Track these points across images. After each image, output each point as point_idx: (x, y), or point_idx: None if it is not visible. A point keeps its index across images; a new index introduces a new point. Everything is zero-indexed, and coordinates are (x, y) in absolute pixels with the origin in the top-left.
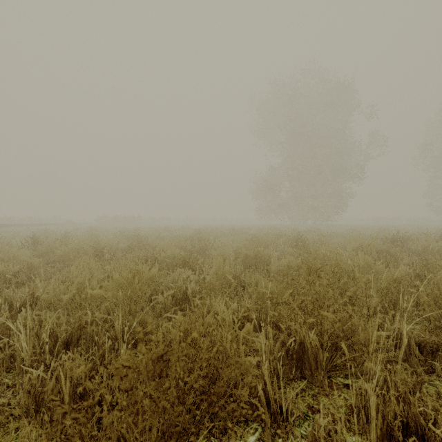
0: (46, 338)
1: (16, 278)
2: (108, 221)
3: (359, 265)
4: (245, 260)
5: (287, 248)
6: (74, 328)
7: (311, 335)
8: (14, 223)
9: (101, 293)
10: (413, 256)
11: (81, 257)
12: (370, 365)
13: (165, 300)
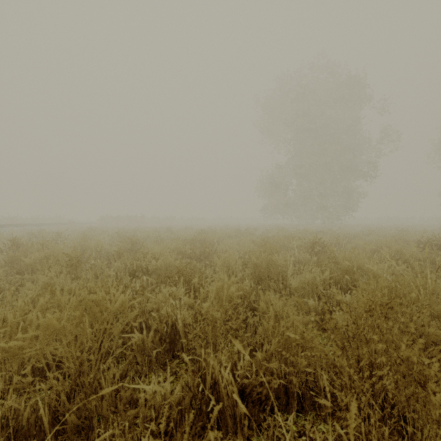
0: None
1: None
2: (111, 221)
3: (429, 289)
4: (255, 270)
5: (303, 254)
6: None
7: None
8: (17, 223)
9: (25, 344)
10: None
11: (51, 267)
12: None
13: (144, 338)
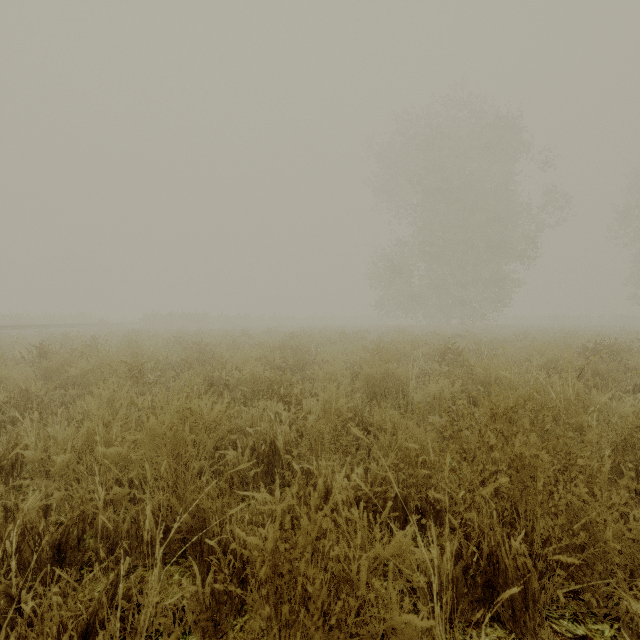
0: (18, 540)
1: (0, 414)
2: (160, 320)
3: (569, 398)
4: (367, 384)
5: (431, 364)
6: (71, 519)
7: (514, 544)
8: (24, 323)
9: (123, 451)
10: (633, 377)
11: (106, 379)
12: (635, 607)
13: (239, 457)
